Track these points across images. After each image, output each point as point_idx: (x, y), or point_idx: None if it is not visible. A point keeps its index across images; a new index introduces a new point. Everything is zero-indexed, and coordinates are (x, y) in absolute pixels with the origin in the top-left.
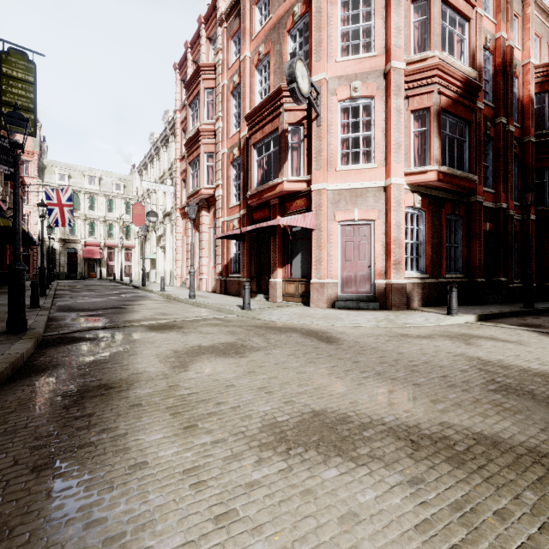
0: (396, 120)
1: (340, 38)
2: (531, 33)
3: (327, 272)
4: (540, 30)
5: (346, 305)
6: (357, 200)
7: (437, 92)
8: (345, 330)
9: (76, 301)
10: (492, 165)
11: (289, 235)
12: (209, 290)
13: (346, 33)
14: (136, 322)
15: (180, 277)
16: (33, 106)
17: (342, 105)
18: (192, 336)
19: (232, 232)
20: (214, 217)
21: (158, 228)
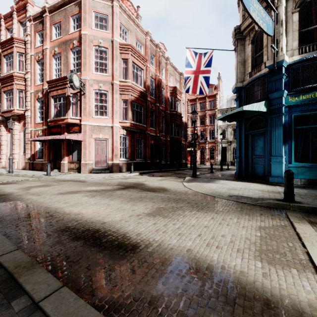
0: (116, 102)
1: (95, 63)
2: (168, 75)
3: (88, 158)
4: (173, 73)
5: (97, 172)
6: (101, 130)
7: (130, 94)
8: (91, 179)
9: None
10: (155, 120)
11: (71, 141)
12: (20, 168)
13: (97, 62)
14: None
15: None
16: None
17: (95, 91)
18: (25, 184)
19: (39, 139)
20: (23, 126)
21: None
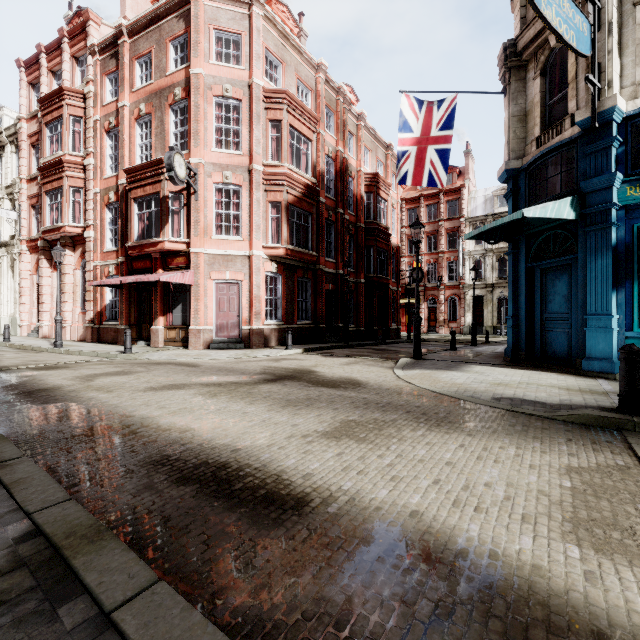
0: (257, 208)
1: (216, 131)
2: (362, 149)
3: (204, 320)
4: (371, 146)
5: (220, 347)
6: (228, 264)
7: (286, 192)
8: (209, 361)
9: None
10: (334, 242)
11: (171, 287)
12: (75, 339)
13: (220, 128)
14: (14, 367)
15: (27, 325)
16: None
17: (217, 186)
18: (84, 370)
19: (110, 282)
20: (81, 258)
21: None
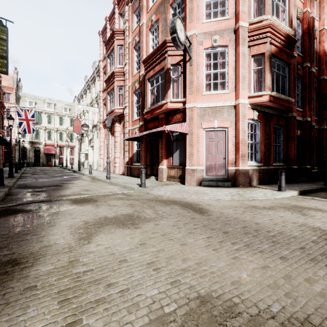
0: (242, 61)
1: (205, 7)
2: (325, 10)
3: (196, 162)
4: None
5: (209, 184)
6: (216, 114)
7: (269, 43)
8: (211, 203)
9: (32, 181)
10: (301, 93)
11: (171, 138)
12: (120, 173)
13: (208, 4)
14: (65, 197)
15: (102, 165)
16: (6, 55)
17: (206, 52)
18: (102, 208)
19: (133, 136)
20: (123, 127)
21: (89, 134)
